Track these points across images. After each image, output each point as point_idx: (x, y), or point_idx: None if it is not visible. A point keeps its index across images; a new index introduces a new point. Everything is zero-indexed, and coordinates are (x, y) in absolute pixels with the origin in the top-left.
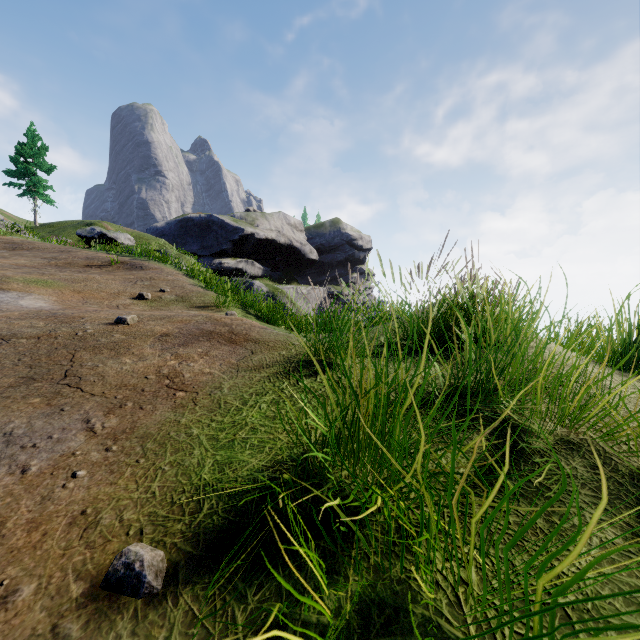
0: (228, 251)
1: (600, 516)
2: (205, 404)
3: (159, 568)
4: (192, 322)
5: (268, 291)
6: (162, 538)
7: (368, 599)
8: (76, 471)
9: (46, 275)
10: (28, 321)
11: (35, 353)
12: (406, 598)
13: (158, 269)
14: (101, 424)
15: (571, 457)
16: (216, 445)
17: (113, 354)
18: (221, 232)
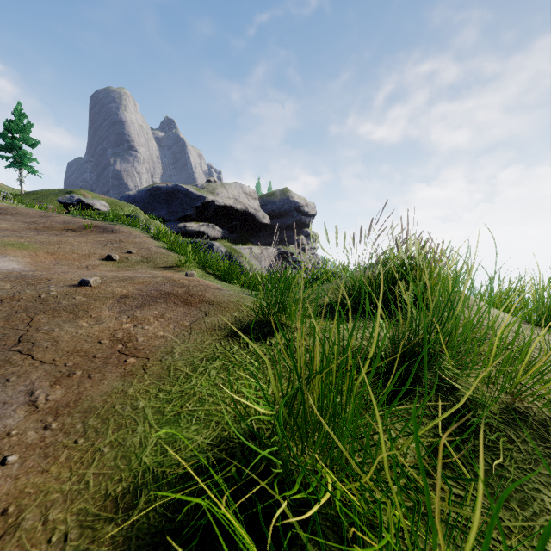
0: (191, 216)
1: None
2: (155, 371)
3: None
4: (152, 283)
5: (226, 251)
6: (88, 545)
7: None
8: (7, 456)
9: (23, 238)
10: None
11: None
12: None
13: (127, 232)
14: (45, 396)
15: (519, 428)
16: (161, 419)
17: (71, 317)
18: (185, 199)
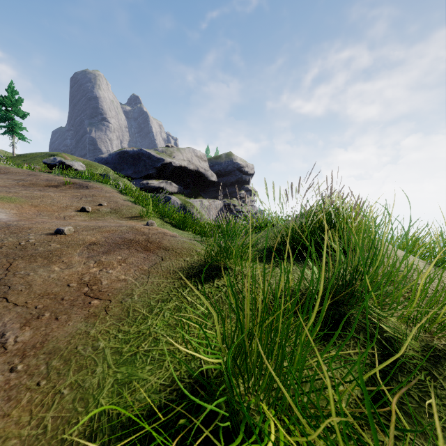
0: (153, 175)
1: None
2: (115, 312)
3: None
4: (117, 232)
5: (181, 203)
6: None
7: None
8: None
9: (11, 193)
10: None
11: None
12: None
13: (99, 188)
14: (14, 338)
15: (440, 365)
16: (119, 360)
17: (45, 262)
18: (148, 161)
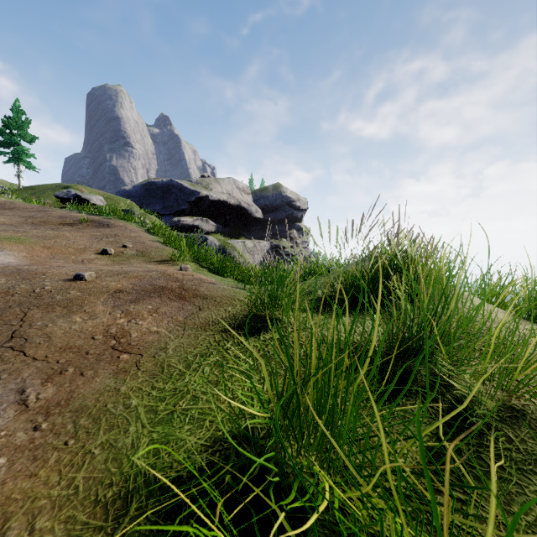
0: (186, 210)
1: None
2: (148, 368)
3: None
4: (146, 278)
5: (220, 245)
6: None
7: None
8: None
9: (20, 232)
10: None
11: None
12: None
13: (123, 227)
14: (36, 395)
15: (517, 427)
16: (154, 419)
17: (65, 312)
18: (180, 194)
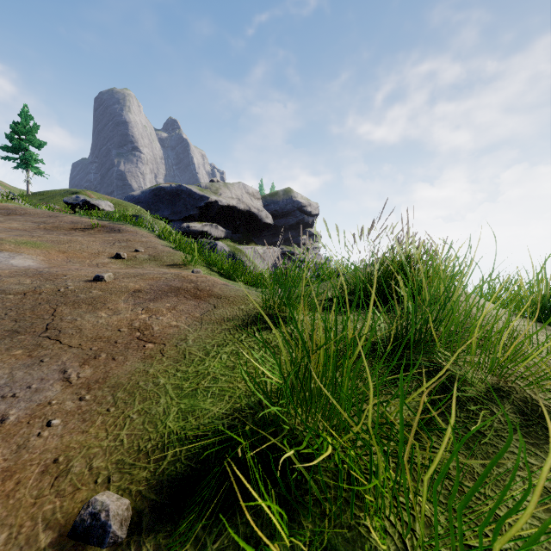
0: (195, 216)
1: (531, 461)
2: (171, 355)
3: (124, 517)
4: (162, 279)
5: (229, 251)
6: (128, 486)
7: (321, 546)
8: (51, 420)
9: (35, 237)
10: (16, 278)
11: (20, 308)
12: (356, 545)
13: (134, 232)
14: (76, 374)
15: (502, 404)
16: (180, 394)
17: (90, 309)
18: (189, 200)
